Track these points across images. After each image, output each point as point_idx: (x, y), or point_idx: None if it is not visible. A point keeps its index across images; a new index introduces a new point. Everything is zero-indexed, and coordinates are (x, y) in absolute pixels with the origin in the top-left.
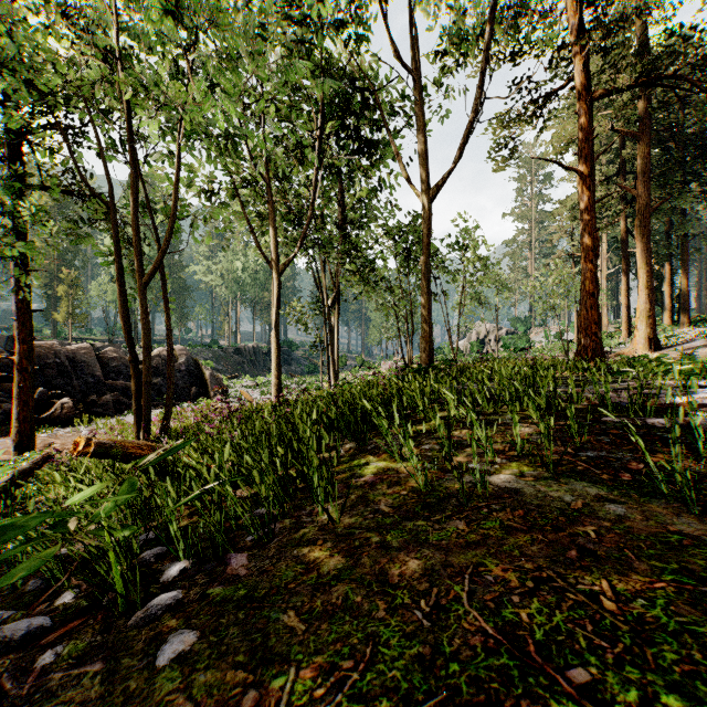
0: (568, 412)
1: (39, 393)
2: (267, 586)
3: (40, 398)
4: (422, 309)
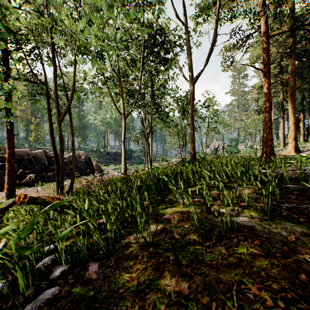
0: (273, 182)
1: (20, 172)
2: (107, 289)
3: (20, 174)
4: (190, 134)
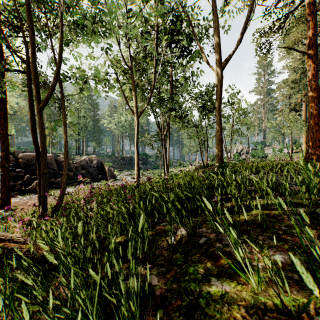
0: None
1: (26, 177)
2: None
3: (26, 179)
4: (216, 132)
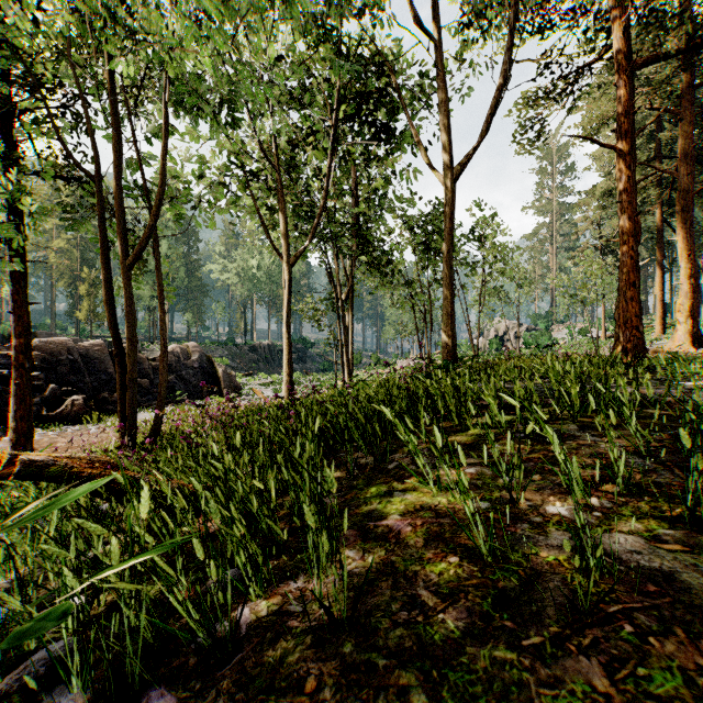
0: (700, 428)
1: (50, 390)
2: None
3: (51, 395)
4: (444, 301)
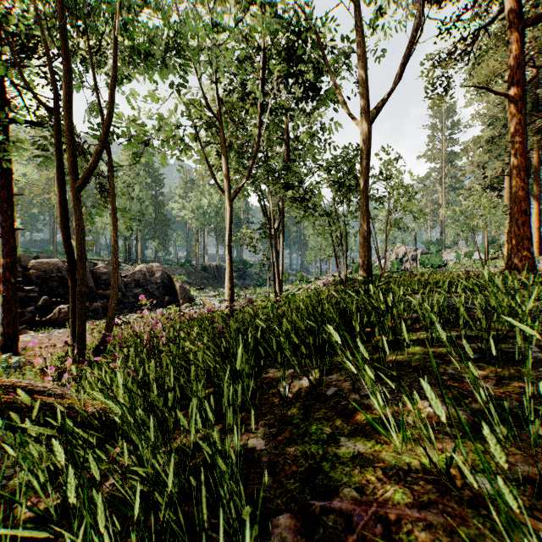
0: None
1: (42, 301)
2: None
3: (43, 304)
4: (361, 226)
